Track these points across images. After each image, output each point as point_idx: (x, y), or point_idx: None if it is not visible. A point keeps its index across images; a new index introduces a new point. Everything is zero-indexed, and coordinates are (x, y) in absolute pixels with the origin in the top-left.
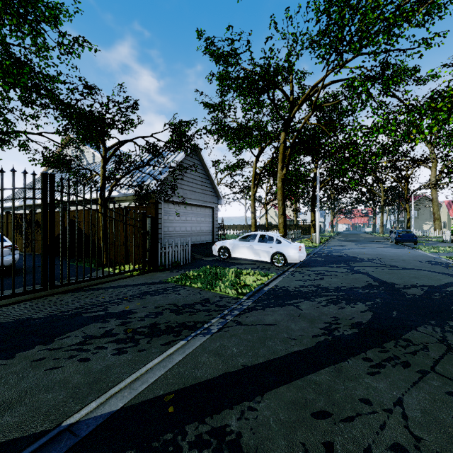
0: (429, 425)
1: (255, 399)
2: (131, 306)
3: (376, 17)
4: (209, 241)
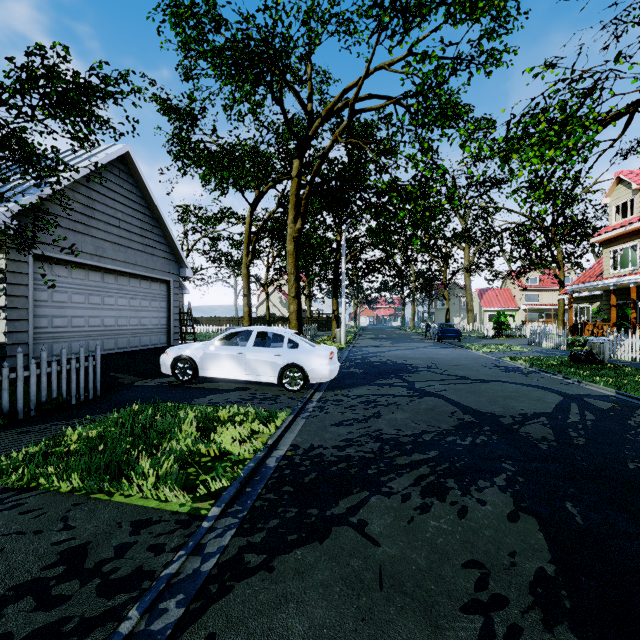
0: None
1: None
2: None
3: None
4: (159, 346)
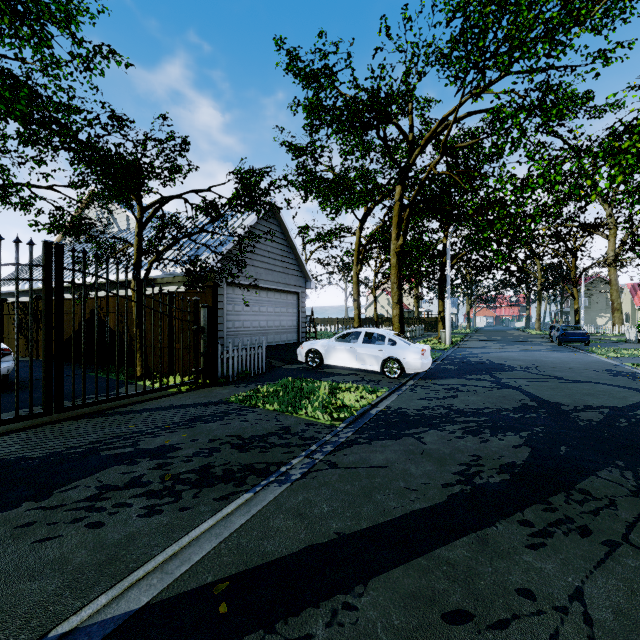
0: (628, 635)
1: (354, 590)
2: (173, 439)
3: (534, 16)
4: (292, 342)
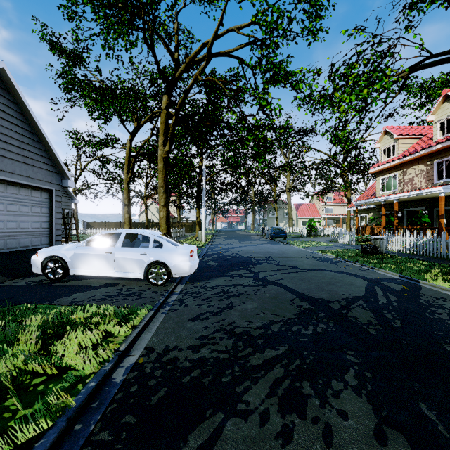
0: None
1: None
2: None
3: None
4: (41, 246)
